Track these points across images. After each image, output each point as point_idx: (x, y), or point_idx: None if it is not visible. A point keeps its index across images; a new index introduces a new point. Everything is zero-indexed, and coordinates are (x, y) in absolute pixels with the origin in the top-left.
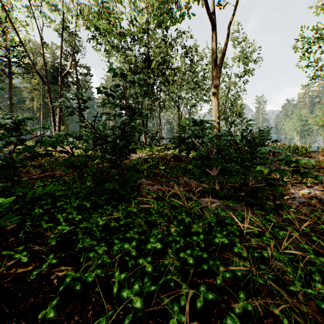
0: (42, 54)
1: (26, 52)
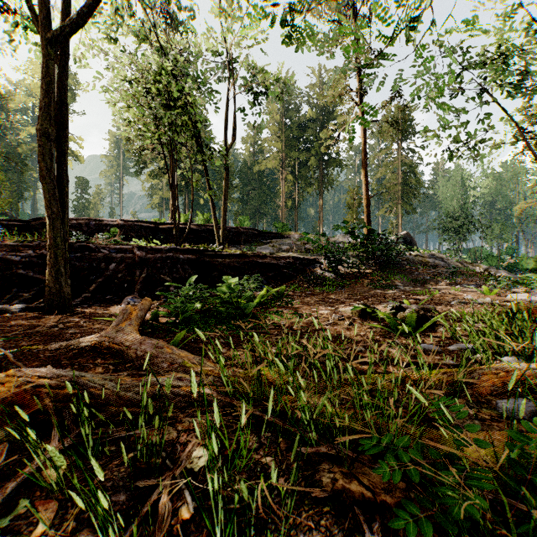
0: None
1: None
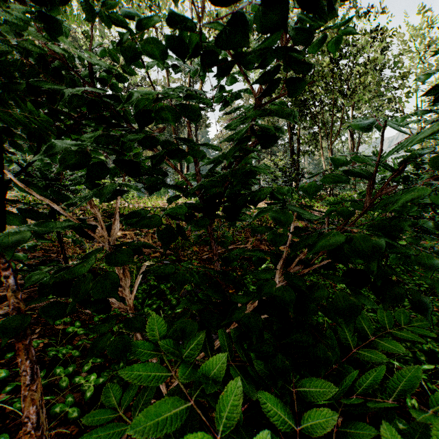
0: (168, 85)
1: (152, 86)
